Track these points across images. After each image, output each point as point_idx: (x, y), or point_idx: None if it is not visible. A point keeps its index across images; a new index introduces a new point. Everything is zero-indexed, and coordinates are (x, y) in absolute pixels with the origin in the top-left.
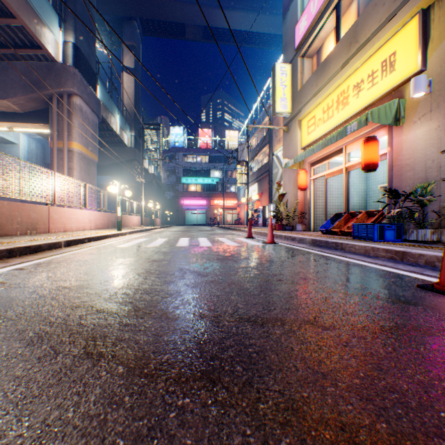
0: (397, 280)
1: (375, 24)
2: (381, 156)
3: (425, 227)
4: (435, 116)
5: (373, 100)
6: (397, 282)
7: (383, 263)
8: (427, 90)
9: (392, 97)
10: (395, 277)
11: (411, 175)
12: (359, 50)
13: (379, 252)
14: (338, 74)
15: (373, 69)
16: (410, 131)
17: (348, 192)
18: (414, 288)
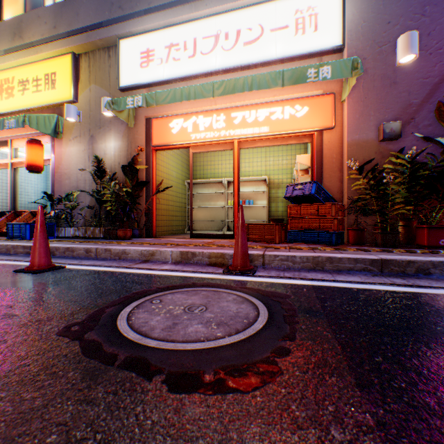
0: (6, 270)
1: (40, 35)
2: (48, 161)
3: (79, 226)
4: (84, 141)
5: (40, 106)
6: (3, 272)
7: (17, 258)
8: (79, 119)
9: (56, 111)
10: (10, 267)
11: (69, 183)
12: (25, 48)
13: (20, 249)
14: (3, 58)
15: (39, 76)
16: (69, 147)
17: (17, 190)
18: (11, 273)
